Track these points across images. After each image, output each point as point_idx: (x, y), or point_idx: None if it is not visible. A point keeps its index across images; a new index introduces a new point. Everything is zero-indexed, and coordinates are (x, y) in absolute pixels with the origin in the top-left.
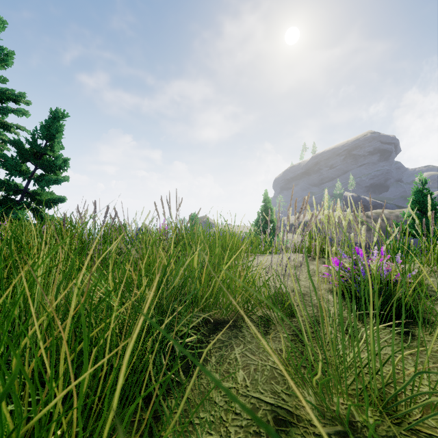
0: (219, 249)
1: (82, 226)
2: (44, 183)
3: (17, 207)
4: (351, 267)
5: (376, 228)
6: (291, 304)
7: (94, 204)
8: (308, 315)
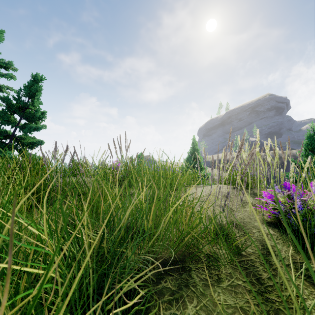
0: (167, 188)
1: (44, 163)
2: (27, 130)
3: (6, 148)
4: (285, 201)
5: (305, 165)
6: (234, 239)
7: (55, 144)
8: (293, 284)
